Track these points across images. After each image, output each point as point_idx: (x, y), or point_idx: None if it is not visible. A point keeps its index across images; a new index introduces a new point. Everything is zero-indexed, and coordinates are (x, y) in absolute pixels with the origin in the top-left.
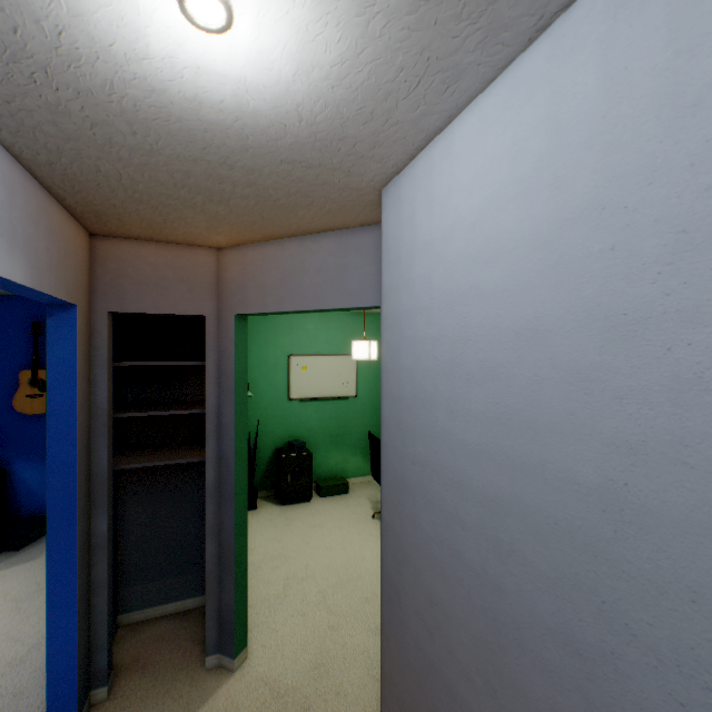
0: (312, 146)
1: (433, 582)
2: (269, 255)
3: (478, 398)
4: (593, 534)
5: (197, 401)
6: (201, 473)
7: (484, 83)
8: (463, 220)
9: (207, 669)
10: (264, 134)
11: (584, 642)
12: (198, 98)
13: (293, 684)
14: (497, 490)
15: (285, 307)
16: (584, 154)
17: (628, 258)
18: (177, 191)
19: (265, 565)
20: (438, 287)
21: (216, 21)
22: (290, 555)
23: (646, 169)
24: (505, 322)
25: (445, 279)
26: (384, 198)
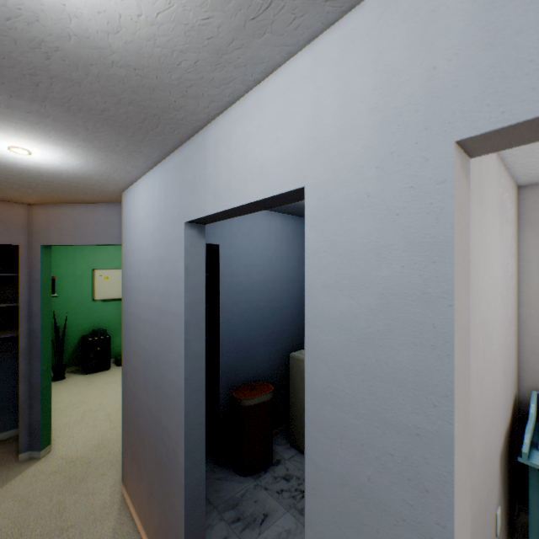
0: (78, 179)
1: (135, 361)
2: (66, 212)
3: (143, 285)
4: (159, 320)
5: (12, 299)
6: (16, 347)
7: (143, 174)
8: (141, 219)
9: (21, 461)
10: (52, 173)
11: (158, 352)
12: (16, 163)
13: (82, 455)
14: (146, 316)
15: (76, 242)
16: (158, 211)
17: (162, 244)
18: (1, 183)
19: (69, 408)
20: (136, 242)
21: (25, 153)
22: (89, 400)
23: (164, 222)
24: (148, 258)
25: (137, 240)
26: (123, 197)
